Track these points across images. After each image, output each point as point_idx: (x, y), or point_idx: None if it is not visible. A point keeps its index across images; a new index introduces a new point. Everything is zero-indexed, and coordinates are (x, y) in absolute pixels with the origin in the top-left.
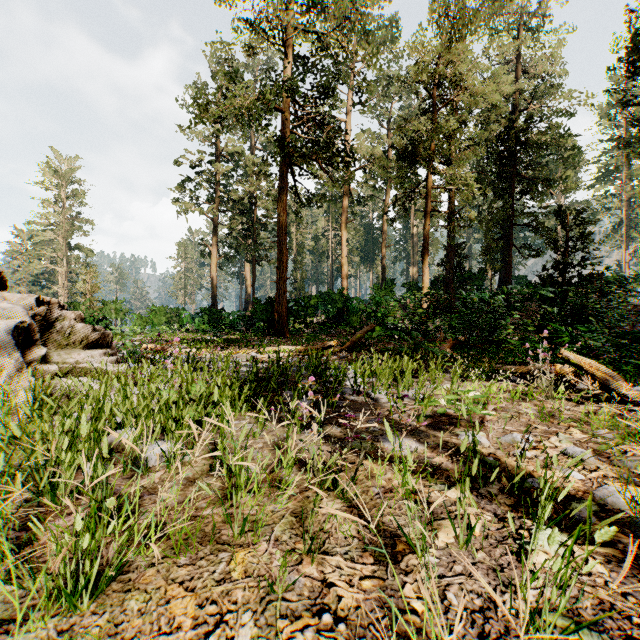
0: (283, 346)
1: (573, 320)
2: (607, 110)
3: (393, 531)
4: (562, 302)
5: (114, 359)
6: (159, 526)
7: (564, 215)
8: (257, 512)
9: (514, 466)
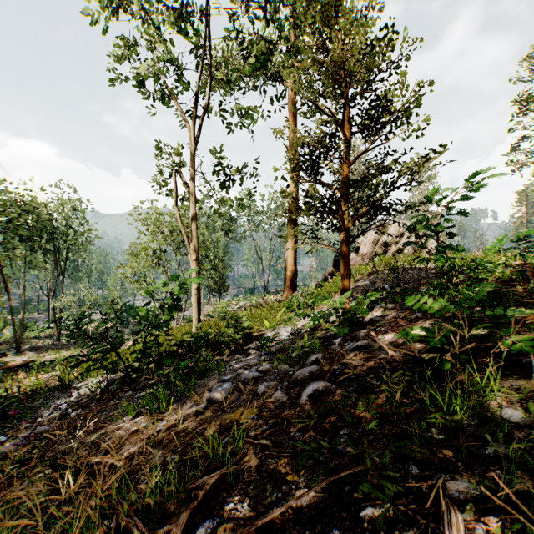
0: None
1: None
2: None
3: None
4: None
5: None
6: None
7: None
8: None
9: None
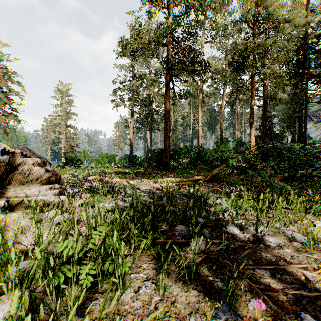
0: (169, 178)
1: None
2: None
3: None
4: None
5: (57, 191)
6: None
7: None
8: None
9: None
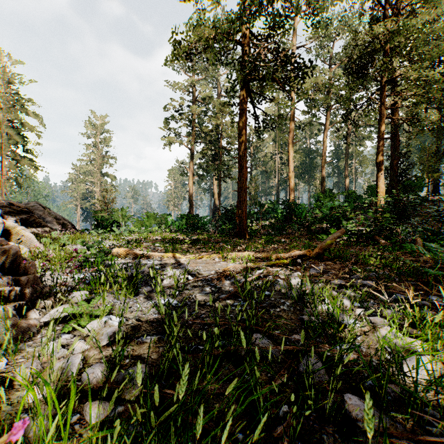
0: (247, 252)
1: None
2: None
3: None
4: None
5: None
6: None
7: None
8: None
9: None
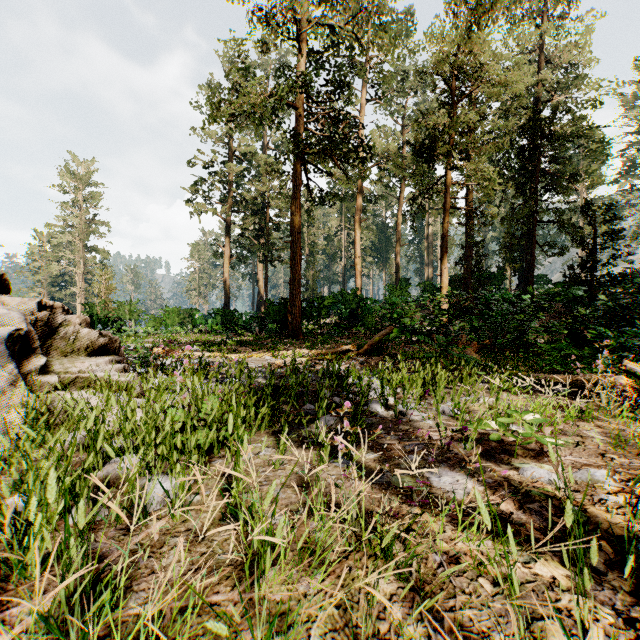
0: (298, 350)
1: (612, 323)
2: (632, 101)
3: (478, 639)
4: (591, 302)
5: (121, 367)
6: (150, 637)
7: (592, 211)
8: (287, 610)
9: (610, 522)
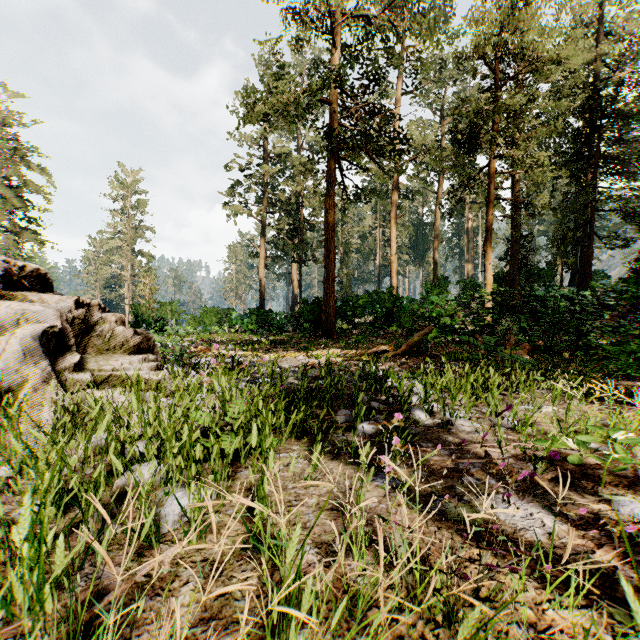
0: (332, 349)
1: None
2: None
3: None
4: None
5: (154, 365)
6: None
7: None
8: None
9: None
